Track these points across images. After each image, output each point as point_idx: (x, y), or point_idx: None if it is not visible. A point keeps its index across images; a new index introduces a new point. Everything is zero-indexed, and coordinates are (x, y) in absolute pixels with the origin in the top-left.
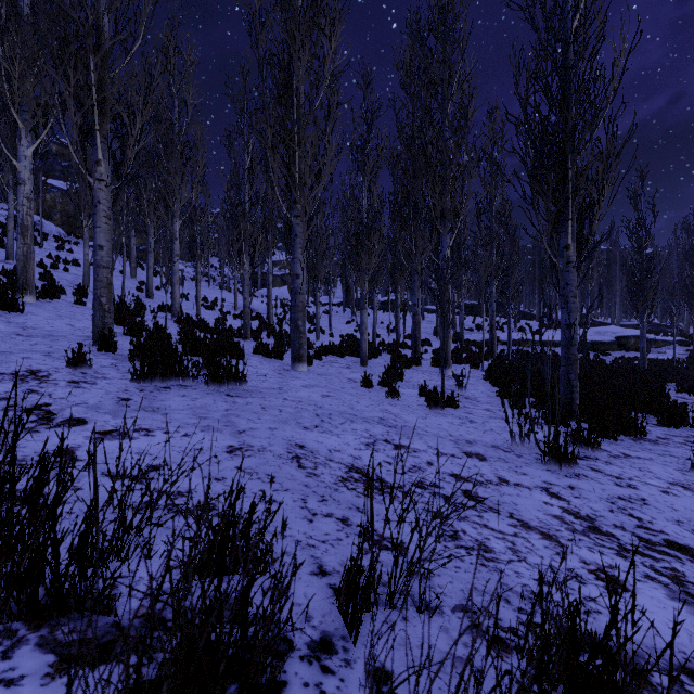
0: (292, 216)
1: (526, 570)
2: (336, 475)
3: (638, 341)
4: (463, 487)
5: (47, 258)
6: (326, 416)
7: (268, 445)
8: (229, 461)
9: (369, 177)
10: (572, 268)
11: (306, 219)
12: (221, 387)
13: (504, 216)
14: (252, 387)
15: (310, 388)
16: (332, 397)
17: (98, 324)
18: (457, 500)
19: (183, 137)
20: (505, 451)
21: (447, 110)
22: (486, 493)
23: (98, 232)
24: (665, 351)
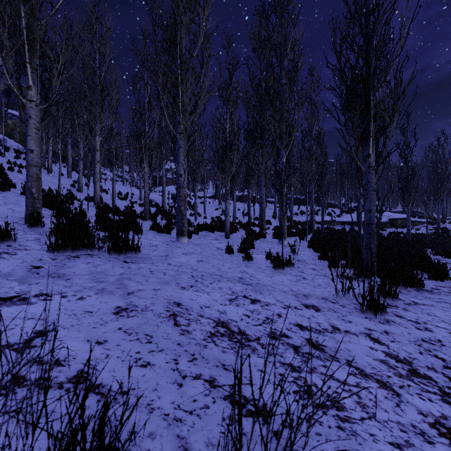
0: (176, 133)
1: (379, 431)
2: (206, 331)
3: (403, 221)
4: (307, 336)
5: (7, 163)
6: (200, 277)
7: (150, 304)
8: (114, 322)
9: (230, 109)
10: (372, 170)
11: (186, 135)
12: (120, 256)
13: (320, 139)
14: (145, 255)
15: (189, 255)
16: (204, 261)
17: (29, 208)
18: (304, 349)
19: (102, 80)
20: (332, 302)
21: (284, 64)
22: (325, 341)
23: (29, 139)
24: (420, 228)
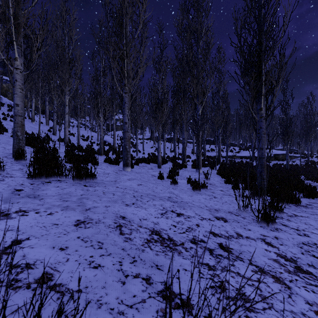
0: (123, 92)
1: None
2: (143, 238)
3: (283, 156)
4: (218, 241)
5: (2, 115)
6: (139, 197)
7: (102, 218)
8: (74, 232)
9: (162, 76)
10: (263, 119)
11: (130, 94)
12: (81, 181)
13: (225, 97)
14: (99, 180)
15: (131, 180)
16: (143, 185)
17: (15, 147)
18: (216, 252)
19: (70, 55)
20: (236, 215)
21: (199, 43)
22: (232, 245)
23: (15, 97)
24: (295, 161)
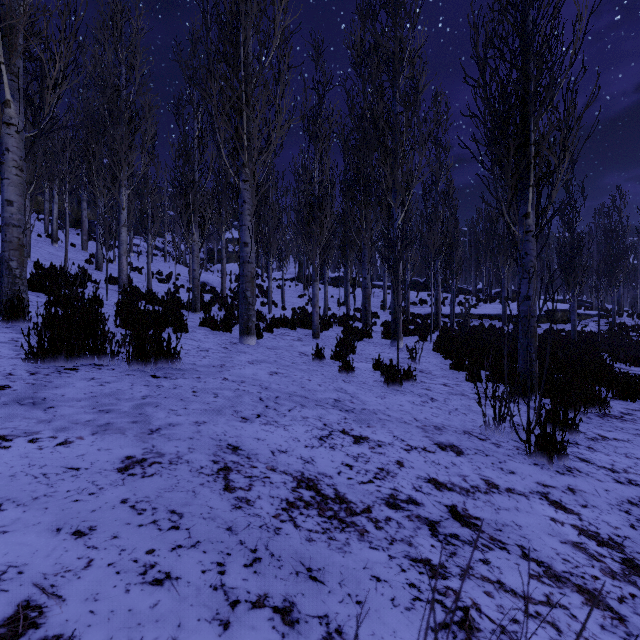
0: (240, 180)
1: None
2: (279, 498)
3: (564, 314)
4: (447, 500)
5: None
6: (272, 401)
7: (187, 451)
8: (115, 488)
9: (320, 148)
10: (531, 237)
11: (254, 184)
12: (147, 366)
13: (448, 195)
14: (187, 365)
15: (257, 364)
16: (281, 374)
17: (6, 292)
18: (446, 528)
19: (131, 104)
20: (480, 439)
21: (398, 82)
22: (478, 510)
23: (6, 185)
24: (587, 324)
